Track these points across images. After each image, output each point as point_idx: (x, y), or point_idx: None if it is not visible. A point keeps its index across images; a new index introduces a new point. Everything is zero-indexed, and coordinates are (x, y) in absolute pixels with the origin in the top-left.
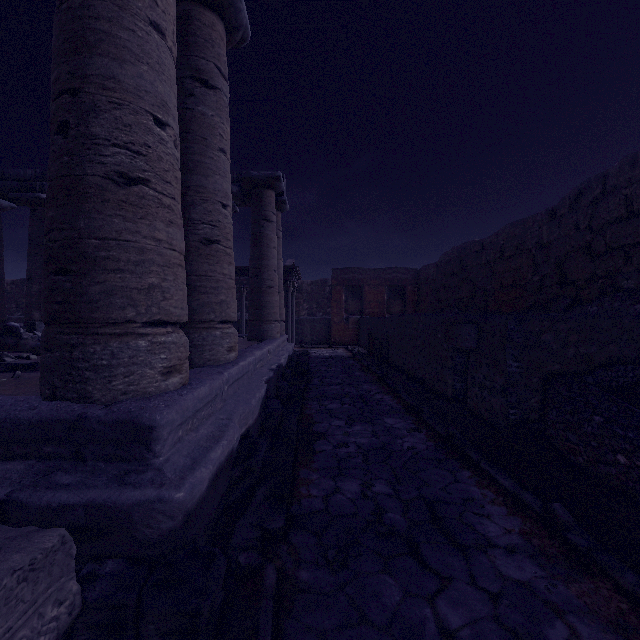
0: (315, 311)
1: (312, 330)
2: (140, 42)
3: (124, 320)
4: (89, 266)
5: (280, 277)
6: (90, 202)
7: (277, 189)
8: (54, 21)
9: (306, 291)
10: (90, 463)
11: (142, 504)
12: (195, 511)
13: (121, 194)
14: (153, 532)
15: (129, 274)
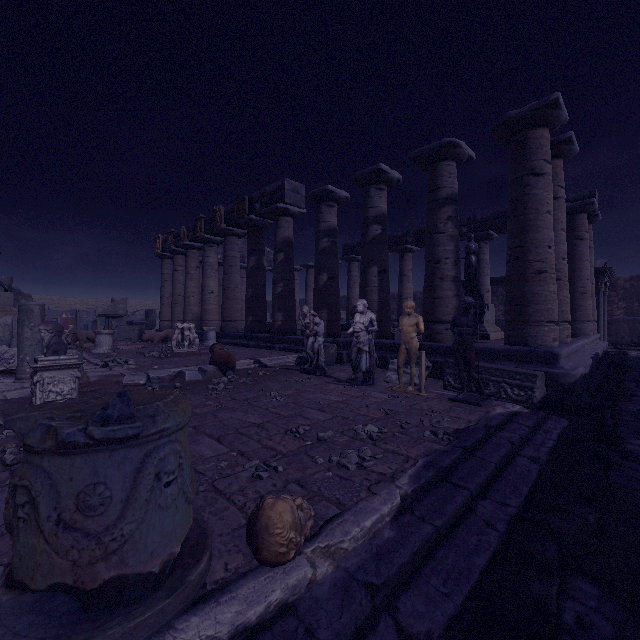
0: (636, 310)
1: (631, 331)
2: (544, 222)
3: (540, 321)
4: (528, 303)
5: (591, 282)
6: (528, 282)
7: (589, 211)
8: (510, 222)
9: (622, 288)
10: (535, 364)
11: (561, 373)
12: (577, 381)
13: (538, 278)
14: (564, 382)
15: (541, 305)
